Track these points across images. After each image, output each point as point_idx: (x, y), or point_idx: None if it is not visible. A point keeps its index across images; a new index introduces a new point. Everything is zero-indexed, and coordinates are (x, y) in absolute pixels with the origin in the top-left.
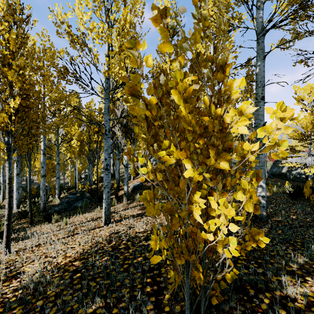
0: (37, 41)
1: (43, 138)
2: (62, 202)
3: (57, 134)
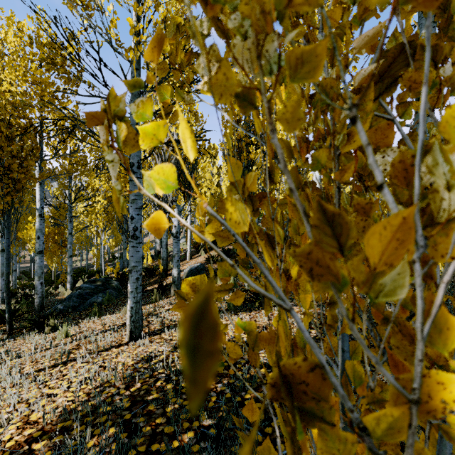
0: (28, 29)
1: (40, 190)
2: (70, 296)
3: (69, 186)
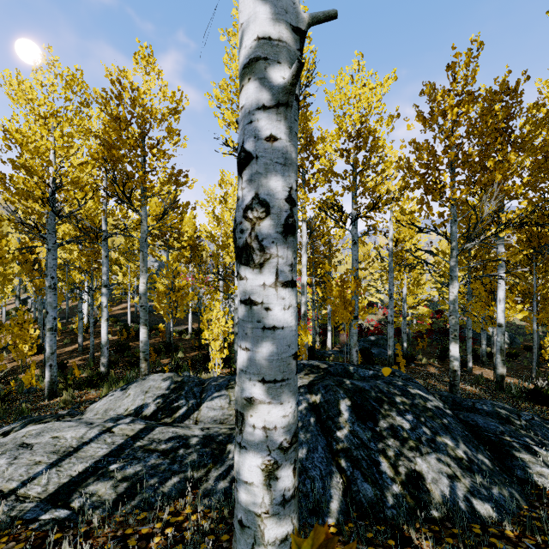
0: None
1: None
2: None
3: None
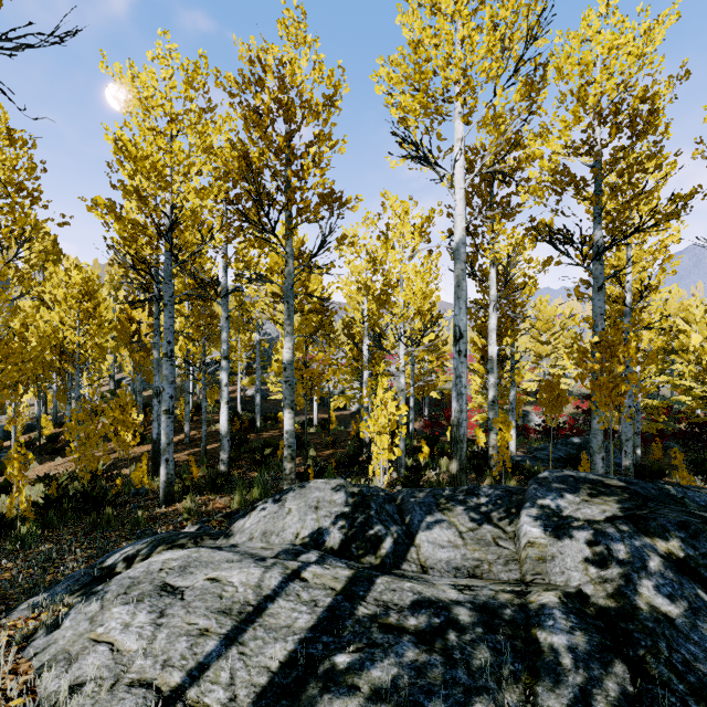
0: None
1: None
2: None
3: None
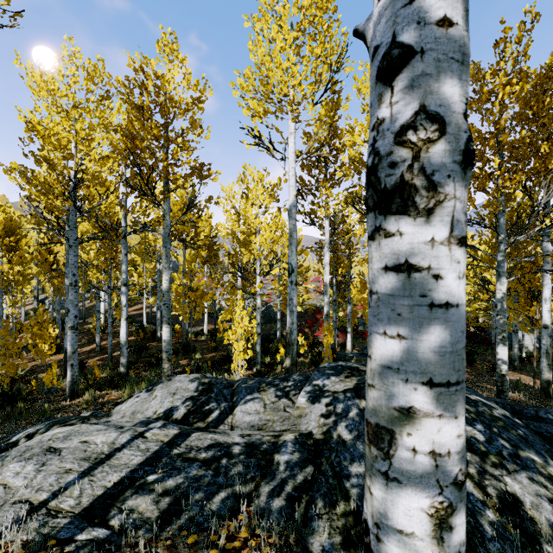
0: None
1: None
2: None
3: None
